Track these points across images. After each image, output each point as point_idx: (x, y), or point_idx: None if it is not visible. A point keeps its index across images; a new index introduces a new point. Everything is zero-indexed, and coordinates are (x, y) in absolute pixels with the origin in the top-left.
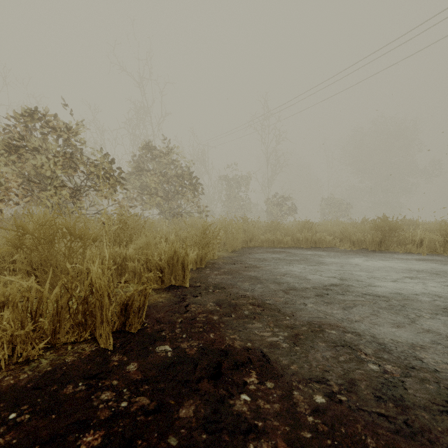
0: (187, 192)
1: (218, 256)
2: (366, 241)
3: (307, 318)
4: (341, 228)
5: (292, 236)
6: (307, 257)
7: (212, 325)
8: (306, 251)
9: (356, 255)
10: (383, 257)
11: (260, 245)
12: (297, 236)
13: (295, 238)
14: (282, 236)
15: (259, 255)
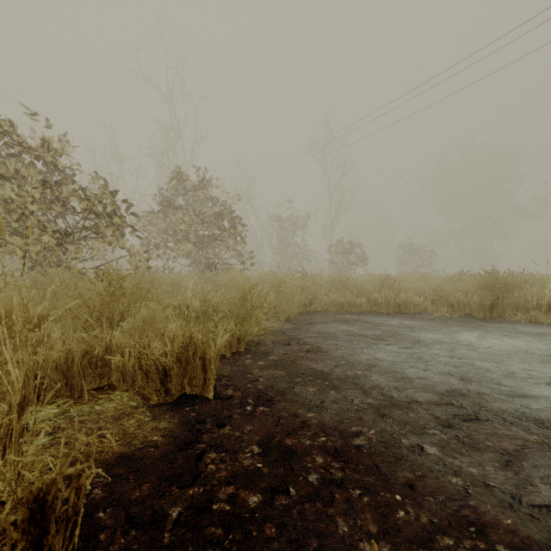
0: (227, 236)
1: (265, 329)
2: (470, 305)
3: (441, 496)
4: (433, 286)
5: (367, 297)
6: (393, 330)
7: (244, 531)
8: (389, 319)
9: (462, 327)
10: (501, 330)
11: (323, 309)
12: (374, 296)
13: (372, 299)
14: (354, 297)
15: (324, 327)
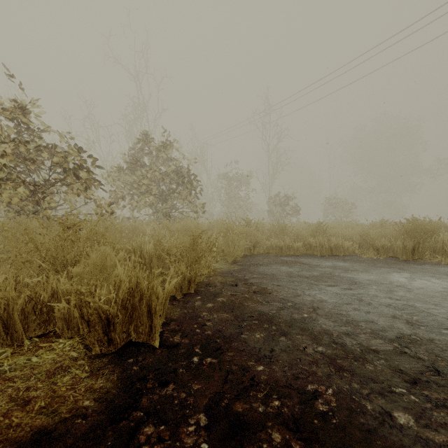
0: (182, 190)
1: (214, 270)
2: (393, 248)
3: None
4: (360, 232)
5: (303, 242)
6: (329, 271)
7: None
8: (324, 261)
9: (390, 268)
10: (426, 271)
11: (265, 252)
12: (309, 241)
13: (307, 243)
14: (292, 241)
15: (267, 268)
